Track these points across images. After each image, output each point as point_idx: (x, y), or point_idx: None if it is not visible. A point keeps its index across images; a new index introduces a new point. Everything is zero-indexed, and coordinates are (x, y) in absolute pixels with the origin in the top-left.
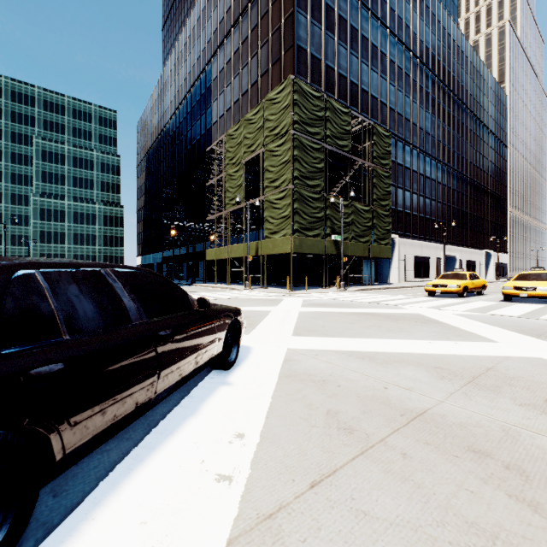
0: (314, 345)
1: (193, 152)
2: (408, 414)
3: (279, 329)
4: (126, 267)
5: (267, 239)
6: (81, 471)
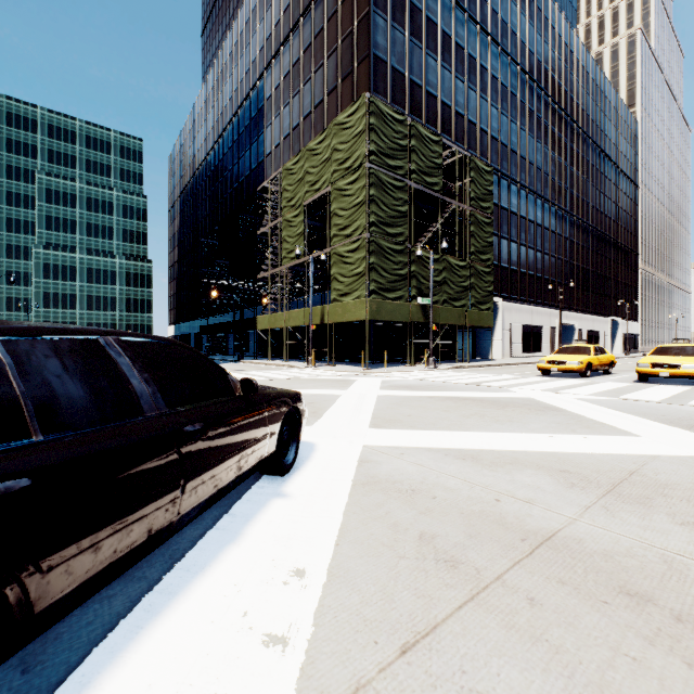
0: (398, 441)
1: (241, 192)
2: (532, 539)
3: (351, 419)
4: (137, 336)
5: (335, 303)
6: (68, 630)
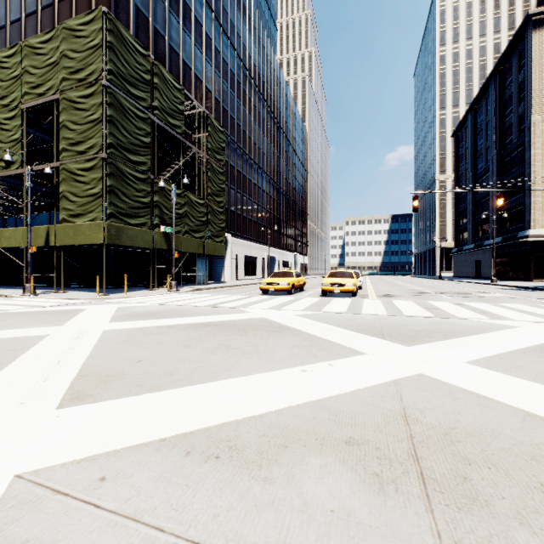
0: (103, 436)
1: None
2: None
3: (32, 389)
4: None
5: (65, 224)
6: None
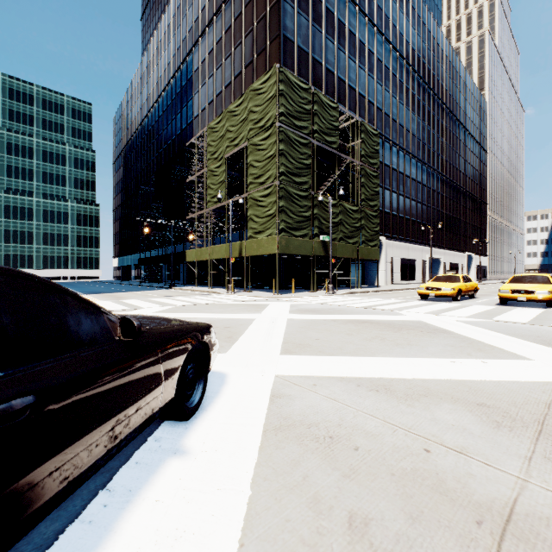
0: (309, 369)
1: (173, 147)
2: (489, 521)
3: (263, 344)
4: None
5: (251, 239)
6: None
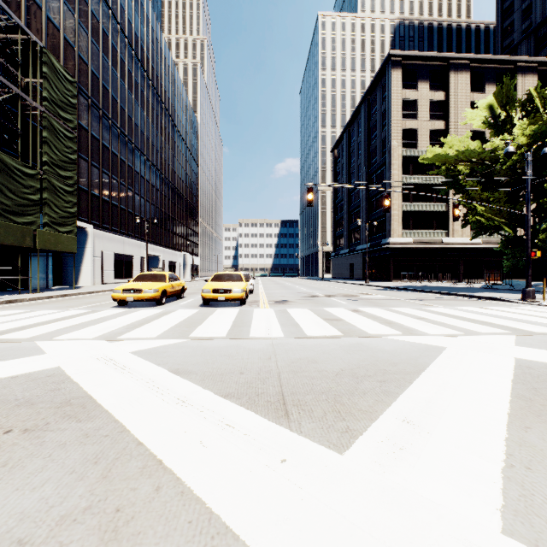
0: None
1: None
2: None
3: None
4: None
5: None
6: None
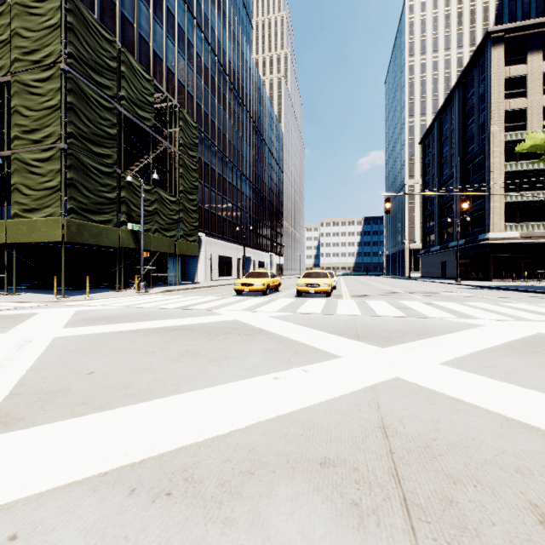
0: (26, 474)
1: None
2: None
3: None
4: None
5: (17, 219)
6: None
